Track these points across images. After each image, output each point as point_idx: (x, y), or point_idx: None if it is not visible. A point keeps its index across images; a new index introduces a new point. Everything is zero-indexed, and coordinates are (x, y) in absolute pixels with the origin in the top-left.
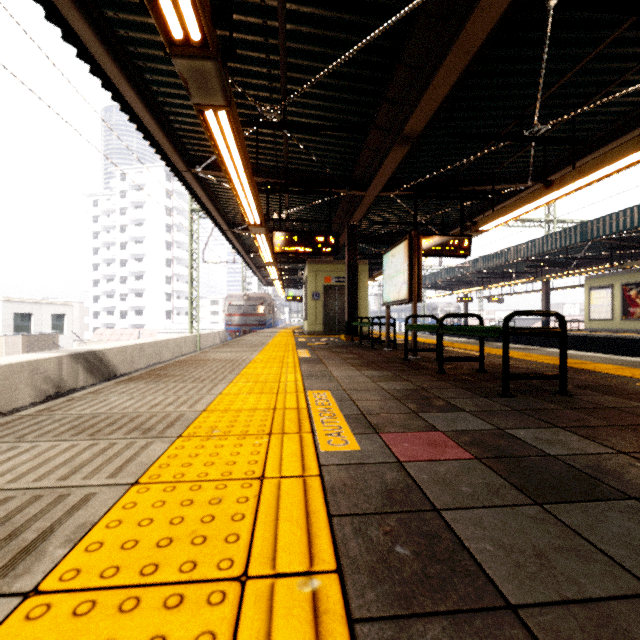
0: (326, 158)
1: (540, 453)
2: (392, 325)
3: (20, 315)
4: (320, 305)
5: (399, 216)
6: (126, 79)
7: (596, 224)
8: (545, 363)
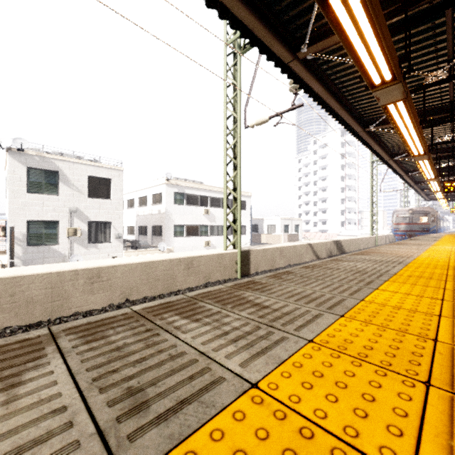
0: None
1: None
2: None
3: (285, 225)
4: None
5: None
6: (377, 145)
7: None
8: None
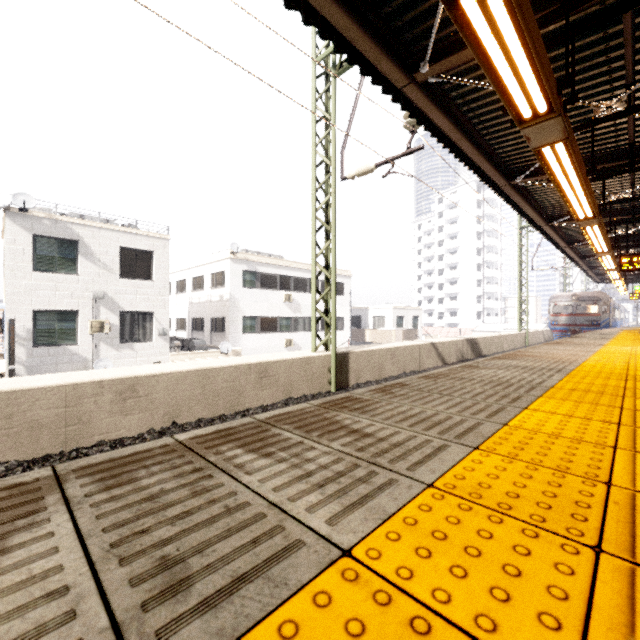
0: None
1: None
2: None
3: (398, 317)
4: None
5: None
6: (528, 205)
7: None
8: None
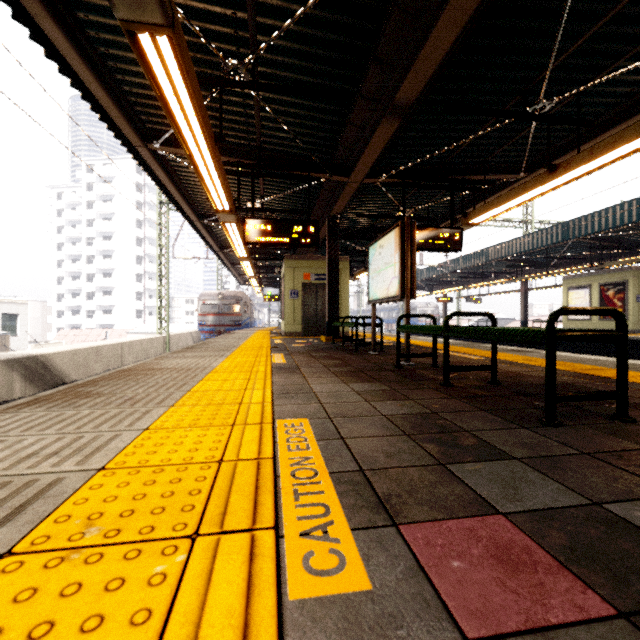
0: (305, 136)
1: None
2: (378, 325)
3: None
4: (299, 304)
5: (383, 209)
6: (47, 10)
7: (578, 223)
8: (557, 369)
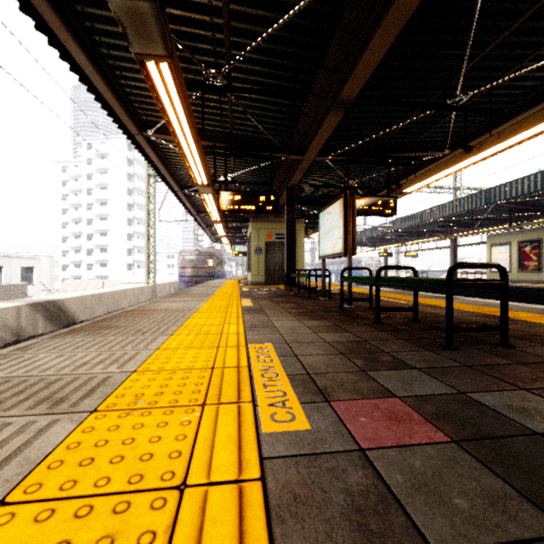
0: (267, 124)
1: (524, 430)
2: (327, 276)
3: None
4: (262, 259)
5: (332, 180)
6: (73, 37)
7: (498, 190)
8: (469, 311)
